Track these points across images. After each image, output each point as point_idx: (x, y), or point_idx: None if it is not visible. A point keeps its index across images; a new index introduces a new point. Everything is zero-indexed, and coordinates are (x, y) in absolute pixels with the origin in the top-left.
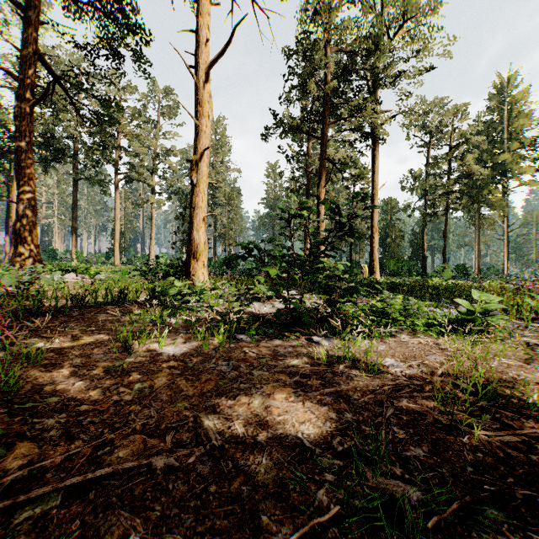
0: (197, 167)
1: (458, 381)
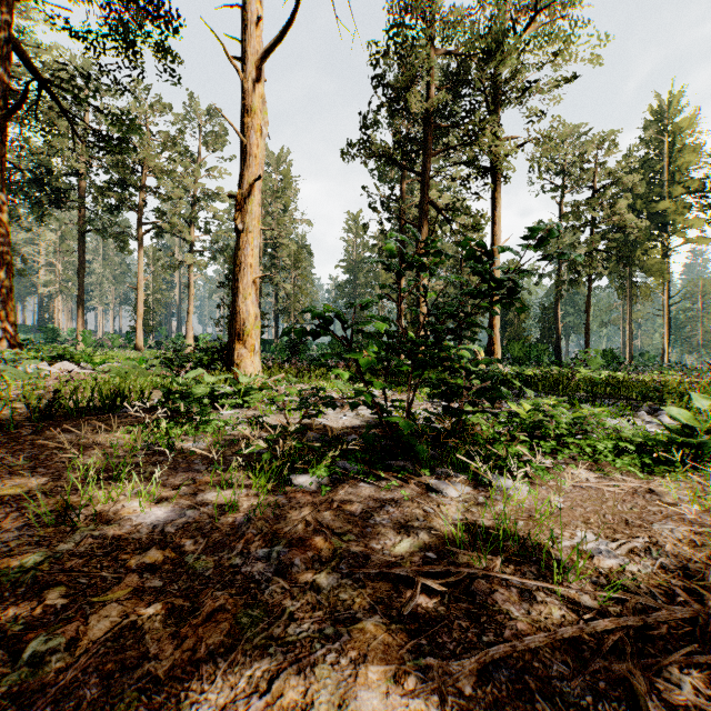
0: (244, 205)
1: None
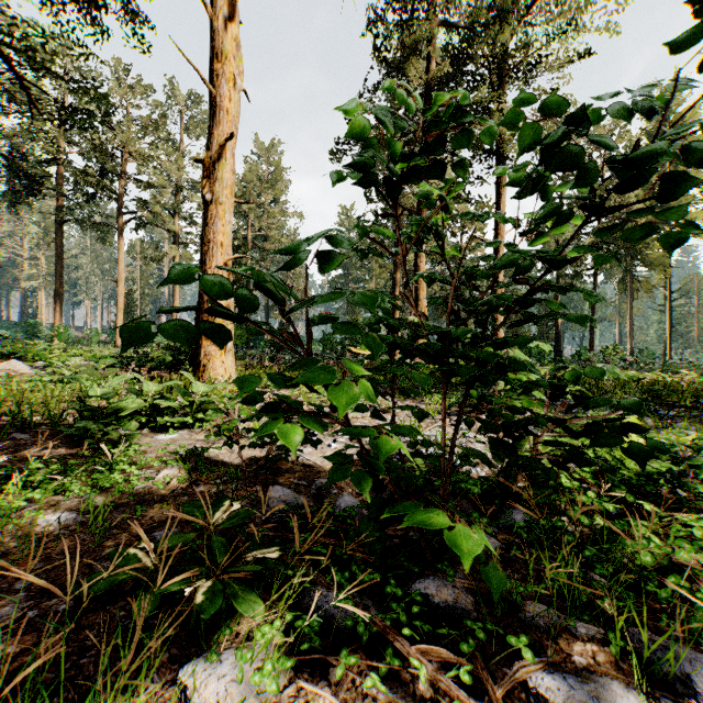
0: (213, 171)
1: None
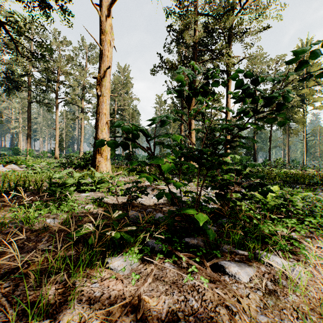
0: (101, 82)
1: None
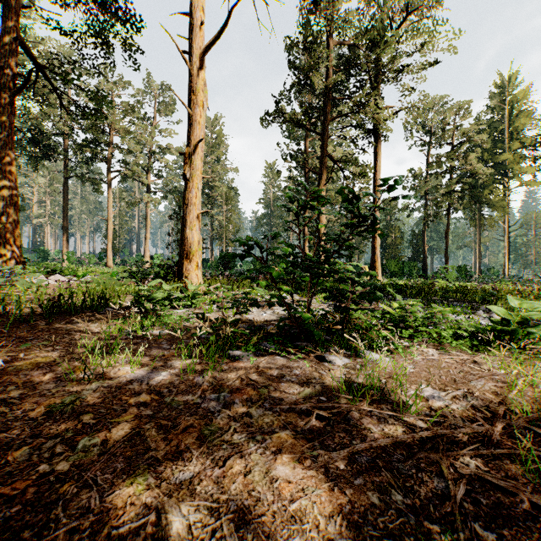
0: (190, 160)
1: (529, 423)
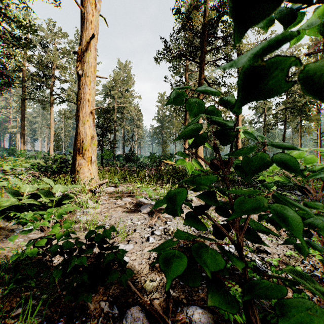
0: (83, 57)
1: None
